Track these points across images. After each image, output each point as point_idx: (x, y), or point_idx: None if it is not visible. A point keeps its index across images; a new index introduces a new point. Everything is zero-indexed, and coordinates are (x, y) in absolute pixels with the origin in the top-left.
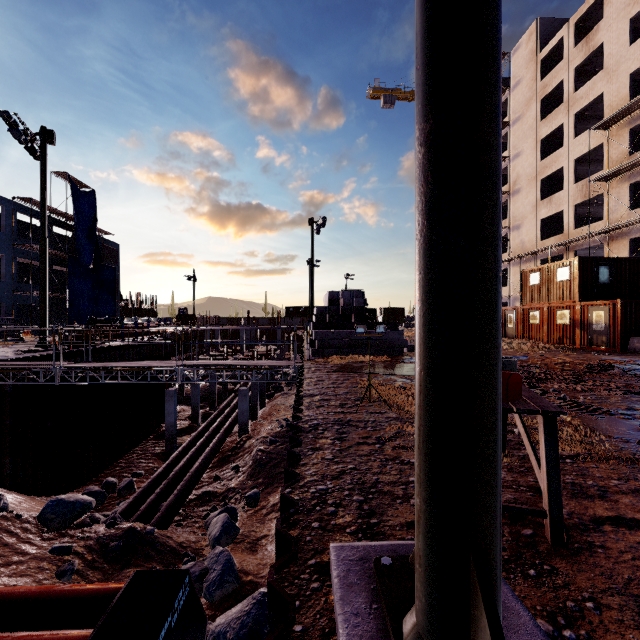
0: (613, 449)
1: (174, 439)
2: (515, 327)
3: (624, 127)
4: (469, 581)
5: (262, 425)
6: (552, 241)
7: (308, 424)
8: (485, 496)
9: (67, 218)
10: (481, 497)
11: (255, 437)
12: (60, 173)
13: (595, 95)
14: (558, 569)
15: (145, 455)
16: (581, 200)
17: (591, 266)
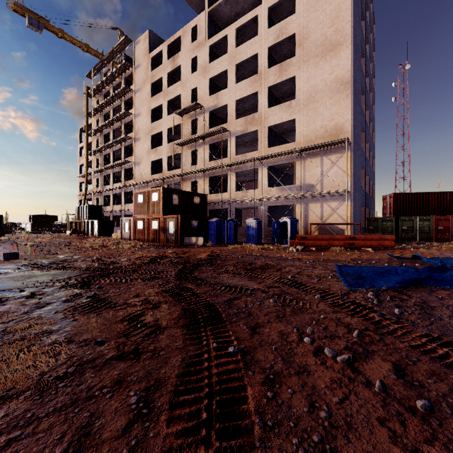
0: (56, 365)
1: None
2: (130, 232)
3: (189, 118)
4: None
5: None
6: (157, 176)
7: None
8: None
9: None
10: None
11: None
12: None
13: (177, 94)
14: None
15: None
16: (171, 154)
17: (169, 193)
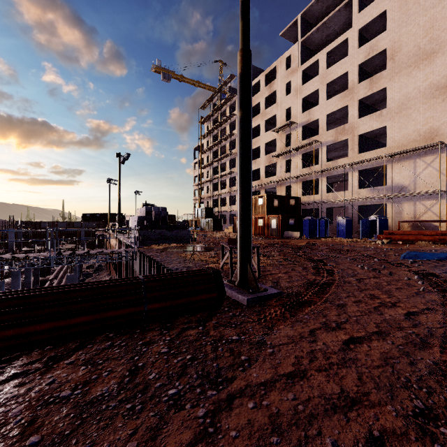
0: (273, 264)
1: None
2: None
3: (284, 133)
4: (248, 267)
5: None
6: (256, 183)
7: (173, 269)
8: (250, 253)
9: None
10: (249, 254)
11: None
12: None
13: (273, 114)
14: (259, 280)
15: None
16: (268, 164)
17: (271, 198)
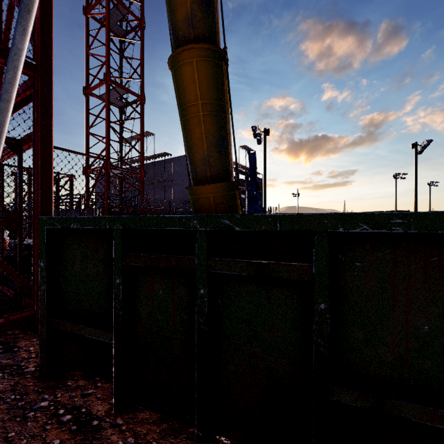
0: None
1: None
2: None
3: None
4: None
5: None
6: None
7: None
8: None
9: (244, 169)
10: None
11: None
12: (242, 146)
13: None
14: None
15: None
16: None
17: None
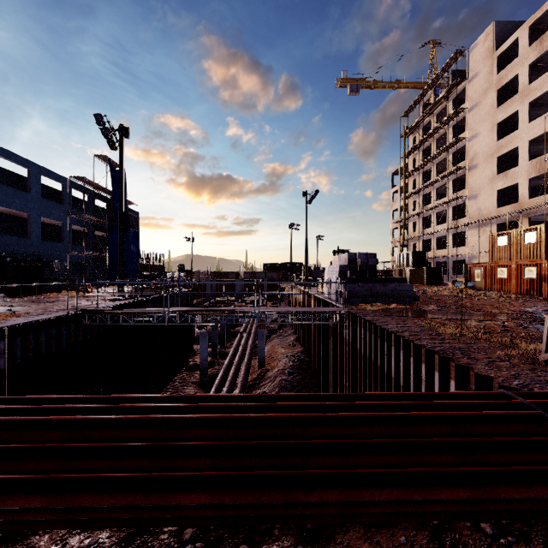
0: None
1: (206, 371)
2: (483, 281)
3: None
4: None
5: (273, 360)
6: (508, 209)
7: (435, 350)
8: None
9: (105, 192)
10: None
11: (272, 369)
12: (101, 156)
13: None
14: None
15: (185, 383)
16: (535, 175)
17: None
